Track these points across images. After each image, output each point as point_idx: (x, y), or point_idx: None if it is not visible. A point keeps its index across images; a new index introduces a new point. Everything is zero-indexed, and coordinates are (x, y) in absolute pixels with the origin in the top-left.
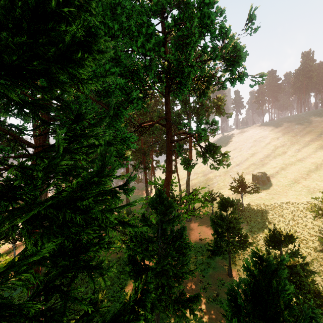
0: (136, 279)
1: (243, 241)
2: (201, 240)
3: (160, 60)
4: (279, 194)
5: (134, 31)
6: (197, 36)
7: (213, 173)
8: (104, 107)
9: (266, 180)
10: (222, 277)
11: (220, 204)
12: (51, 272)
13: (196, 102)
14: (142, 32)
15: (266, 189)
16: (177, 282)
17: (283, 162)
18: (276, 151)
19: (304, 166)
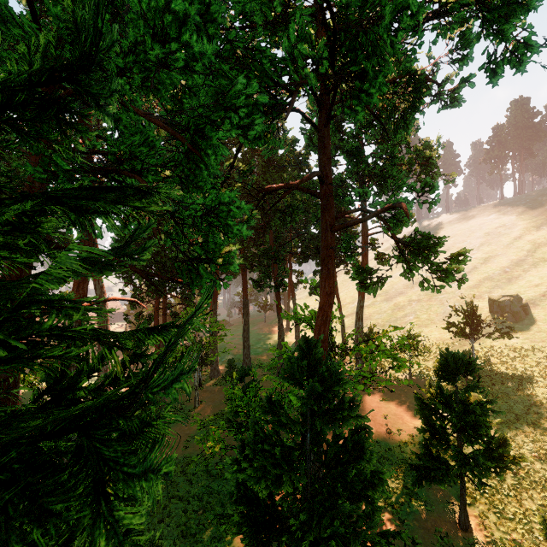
0: (254, 542)
1: (497, 455)
2: (390, 433)
3: (310, 32)
4: None
5: None
6: None
7: (406, 296)
8: (166, 128)
9: (521, 312)
10: (446, 529)
11: (440, 366)
12: None
13: (377, 154)
14: None
15: (521, 329)
16: None
17: None
18: (536, 252)
19: None
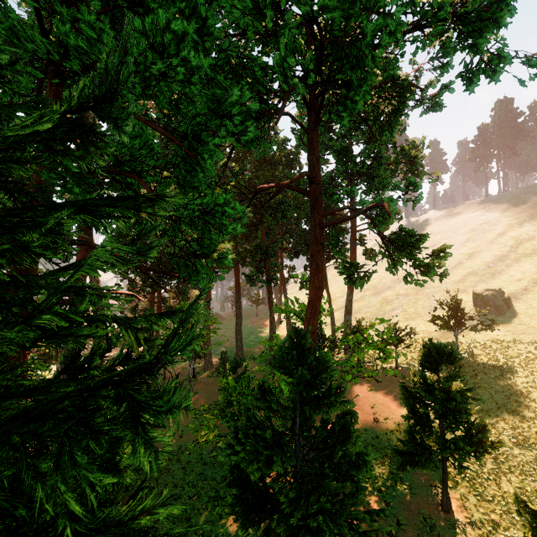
0: (246, 522)
1: (476, 440)
2: (377, 422)
3: (299, 42)
4: (535, 332)
5: None
6: None
7: (394, 290)
8: (165, 134)
9: (504, 305)
10: (429, 511)
11: (423, 356)
12: None
13: (365, 153)
14: None
15: (504, 321)
16: None
17: (536, 269)
18: (519, 248)
19: None
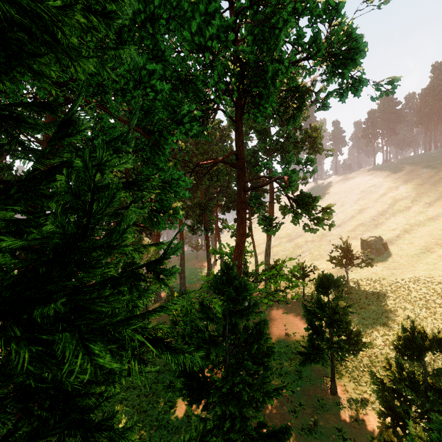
0: (191, 400)
1: (354, 342)
2: (288, 336)
3: (228, 63)
4: (403, 268)
5: (186, 10)
6: (289, 8)
7: (303, 238)
8: (138, 131)
9: (382, 248)
10: (322, 395)
11: (318, 284)
12: (20, 427)
13: (279, 134)
14: (199, 11)
15: (382, 260)
16: (254, 408)
17: (406, 221)
18: (395, 205)
19: (439, 227)
